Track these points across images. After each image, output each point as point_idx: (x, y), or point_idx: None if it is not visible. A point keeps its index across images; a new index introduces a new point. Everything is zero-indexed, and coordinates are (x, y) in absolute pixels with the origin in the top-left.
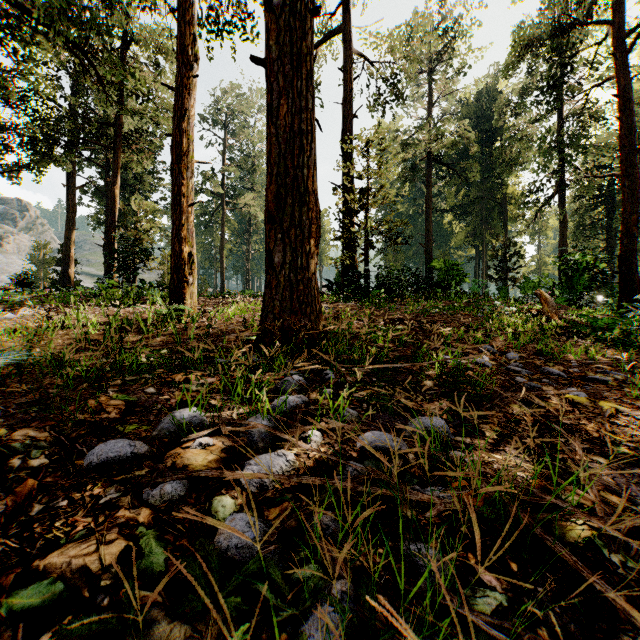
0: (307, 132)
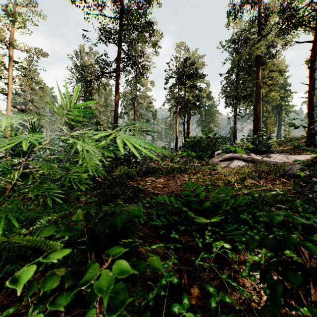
0: (257, 123)
